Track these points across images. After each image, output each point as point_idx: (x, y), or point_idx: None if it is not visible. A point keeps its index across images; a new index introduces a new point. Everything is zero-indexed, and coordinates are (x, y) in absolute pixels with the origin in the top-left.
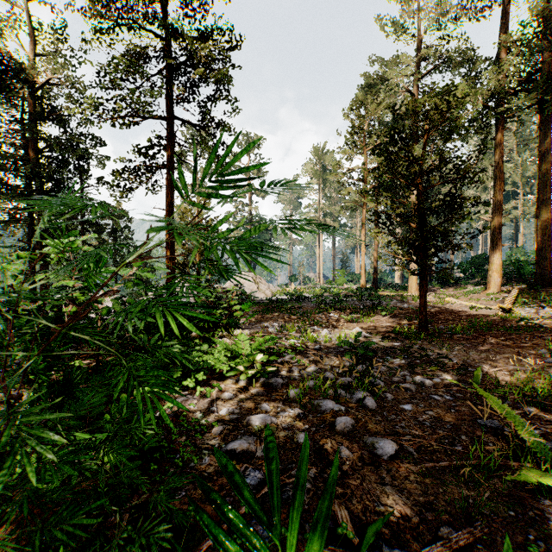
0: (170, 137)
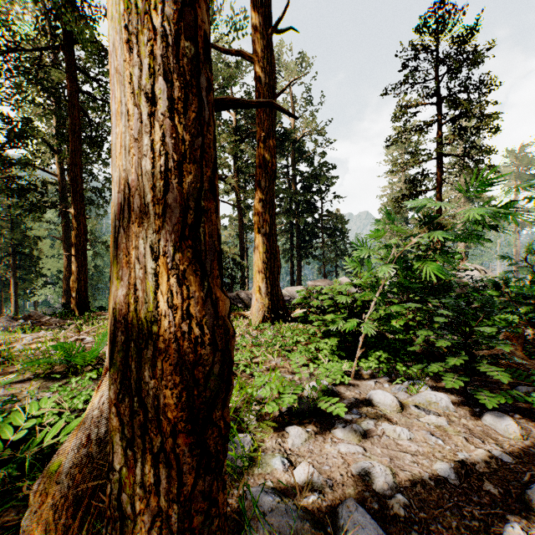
0: (440, 170)
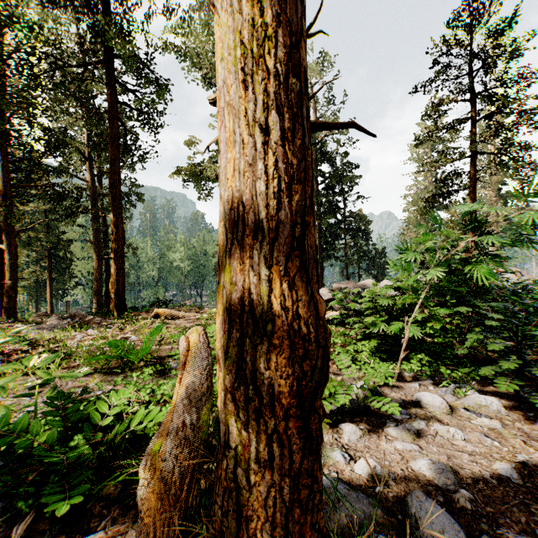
0: (475, 168)
